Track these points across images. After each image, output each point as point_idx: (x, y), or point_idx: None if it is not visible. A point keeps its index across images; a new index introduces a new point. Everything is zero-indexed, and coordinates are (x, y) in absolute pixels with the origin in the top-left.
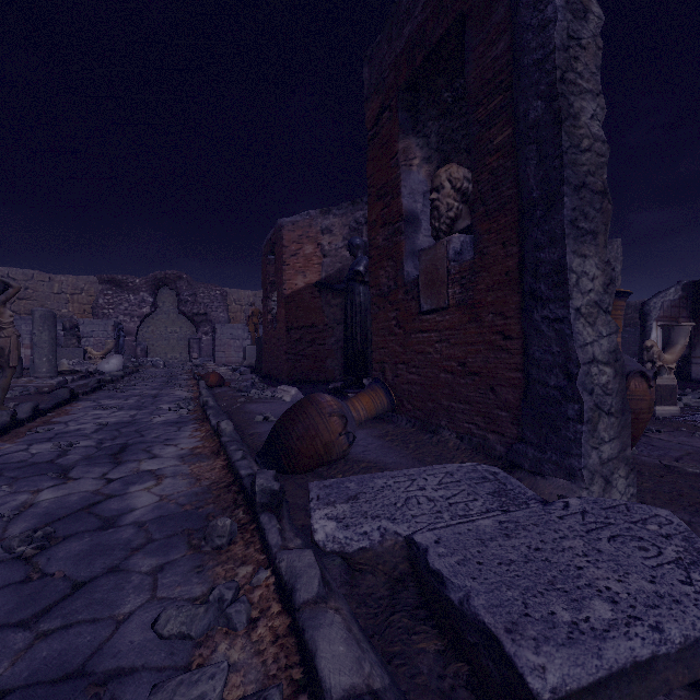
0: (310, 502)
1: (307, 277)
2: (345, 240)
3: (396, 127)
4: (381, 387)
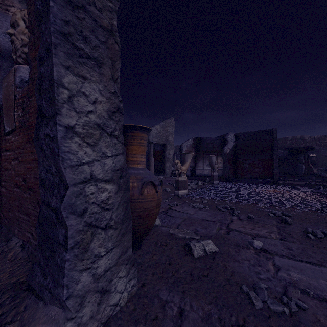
0: None
1: None
2: None
3: None
4: None
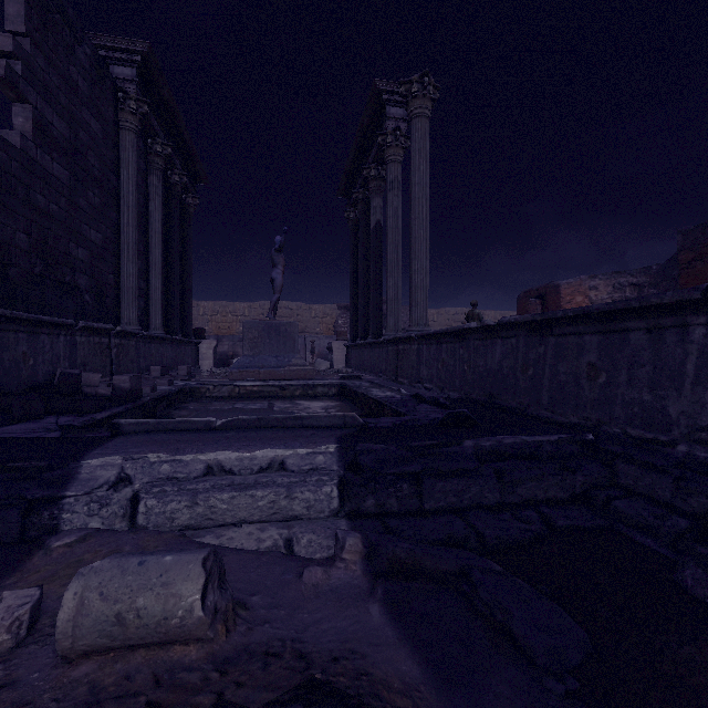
0: None
1: None
2: (609, 294)
3: None
4: None
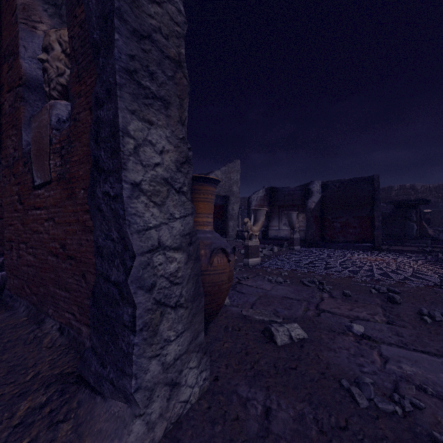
0: None
1: None
2: None
3: None
4: None
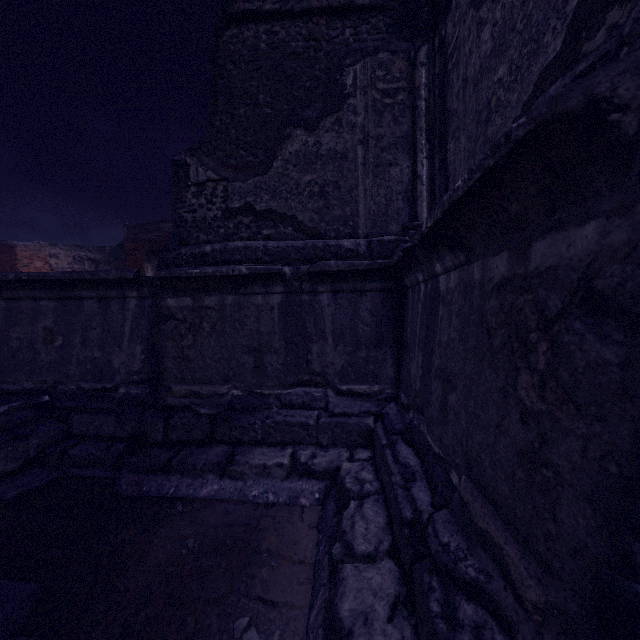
0: None
1: None
2: (70, 264)
3: (144, 259)
4: None
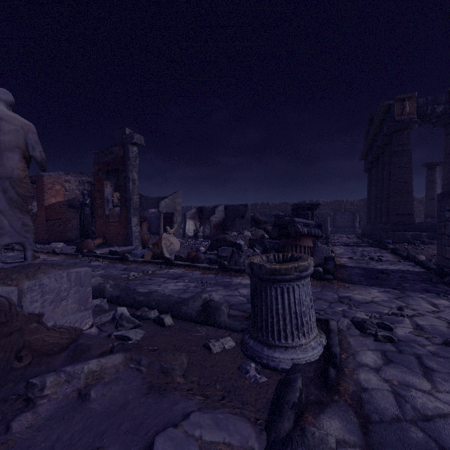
0: (94, 251)
1: (57, 199)
2: (77, 186)
3: (103, 178)
4: (101, 238)
